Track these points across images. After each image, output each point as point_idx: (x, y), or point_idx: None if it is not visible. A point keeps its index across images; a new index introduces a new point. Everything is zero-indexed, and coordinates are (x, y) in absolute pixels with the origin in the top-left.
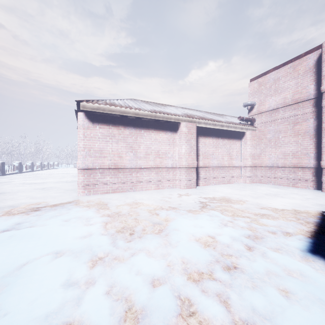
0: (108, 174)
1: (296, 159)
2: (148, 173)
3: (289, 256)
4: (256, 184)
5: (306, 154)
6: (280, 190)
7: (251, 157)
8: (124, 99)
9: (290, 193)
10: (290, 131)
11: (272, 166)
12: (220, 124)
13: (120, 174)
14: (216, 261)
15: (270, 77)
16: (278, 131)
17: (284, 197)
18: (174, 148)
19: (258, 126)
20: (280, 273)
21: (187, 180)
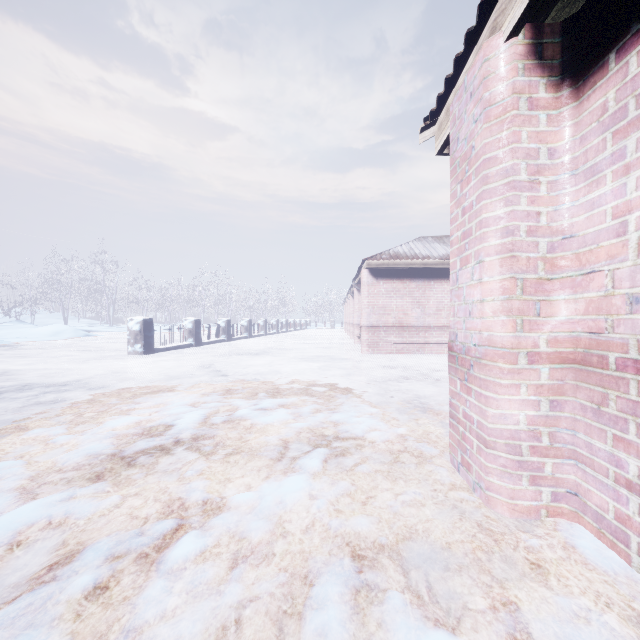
0: (392, 333)
1: None
2: (439, 334)
3: None
4: None
5: None
6: None
7: None
8: (410, 241)
9: None
10: None
11: None
12: None
13: (405, 334)
14: None
15: None
16: None
17: None
18: None
19: None
20: None
21: None
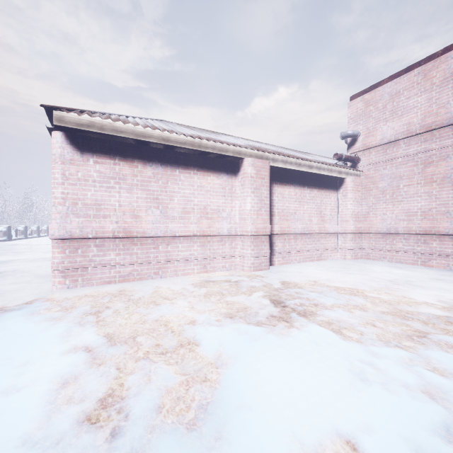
0: (112, 249)
1: (428, 221)
2: (187, 246)
3: None
4: (361, 260)
5: (446, 212)
6: (407, 272)
7: (354, 218)
8: (147, 119)
9: (428, 279)
10: (417, 176)
11: (388, 232)
12: (307, 164)
13: (136, 248)
14: None
15: (384, 91)
16: (398, 176)
17: (424, 287)
18: (232, 201)
19: (364, 169)
20: None
21: (254, 256)
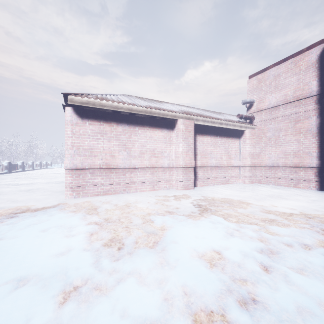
0: (99, 175)
1: (297, 158)
2: (143, 174)
3: (319, 281)
4: (256, 184)
5: (308, 153)
6: (282, 191)
7: (250, 156)
8: (118, 95)
9: (293, 194)
10: (291, 129)
11: (273, 165)
12: (219, 122)
13: (112, 175)
14: (228, 291)
15: (270, 73)
16: (278, 129)
17: (288, 199)
18: (170, 146)
19: (257, 124)
20: (316, 311)
21: (184, 180)
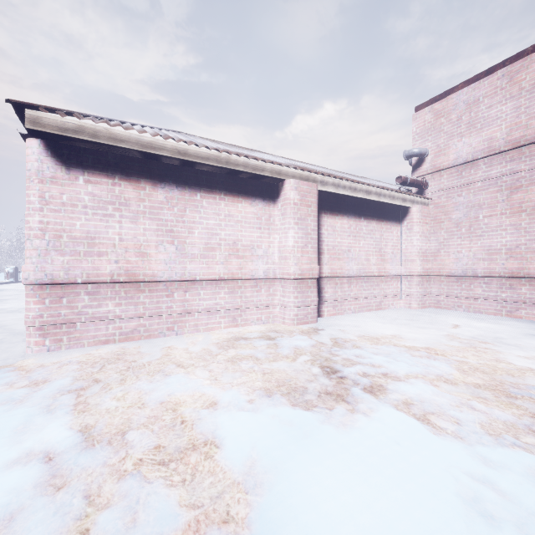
0: (110, 297)
1: (515, 260)
2: (212, 293)
3: None
4: (430, 309)
5: None
6: (492, 326)
7: (421, 256)
8: (161, 129)
9: (520, 334)
10: (502, 204)
11: (464, 274)
12: (365, 189)
13: (143, 297)
14: None
15: (459, 99)
16: (476, 205)
17: (520, 346)
18: (270, 235)
19: (433, 196)
20: None
21: (298, 305)
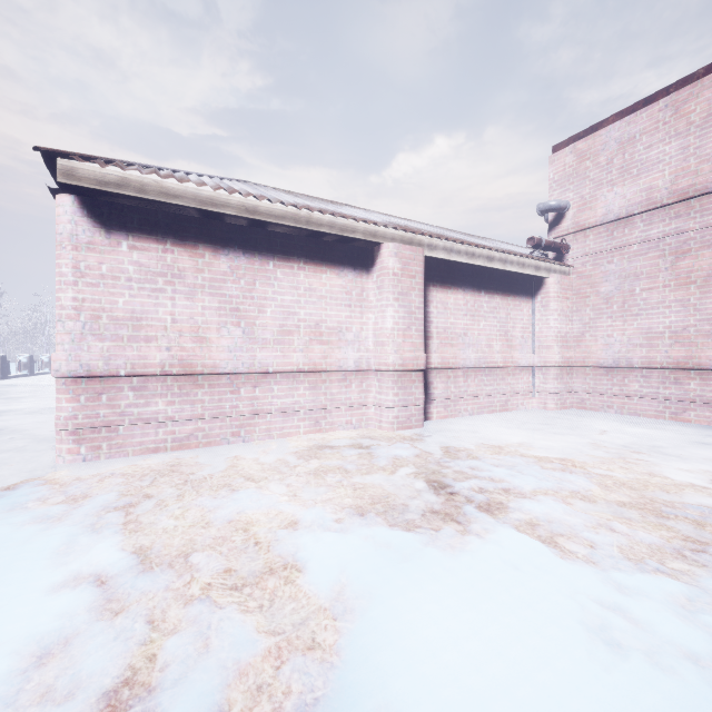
0: (161, 394)
1: (682, 347)
2: (288, 389)
3: None
4: (572, 411)
5: (711, 333)
6: (650, 432)
7: (560, 342)
8: (223, 179)
9: (686, 443)
10: (664, 274)
11: (616, 365)
12: (485, 254)
13: (201, 393)
14: None
15: (609, 136)
16: (631, 274)
17: (683, 457)
18: (363, 315)
19: (575, 263)
20: None
21: (399, 405)
